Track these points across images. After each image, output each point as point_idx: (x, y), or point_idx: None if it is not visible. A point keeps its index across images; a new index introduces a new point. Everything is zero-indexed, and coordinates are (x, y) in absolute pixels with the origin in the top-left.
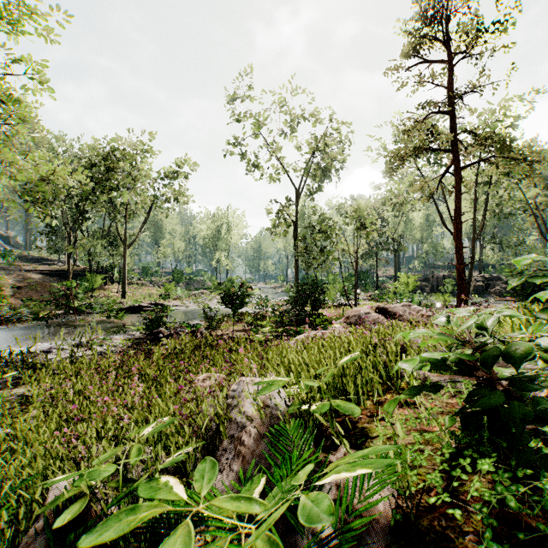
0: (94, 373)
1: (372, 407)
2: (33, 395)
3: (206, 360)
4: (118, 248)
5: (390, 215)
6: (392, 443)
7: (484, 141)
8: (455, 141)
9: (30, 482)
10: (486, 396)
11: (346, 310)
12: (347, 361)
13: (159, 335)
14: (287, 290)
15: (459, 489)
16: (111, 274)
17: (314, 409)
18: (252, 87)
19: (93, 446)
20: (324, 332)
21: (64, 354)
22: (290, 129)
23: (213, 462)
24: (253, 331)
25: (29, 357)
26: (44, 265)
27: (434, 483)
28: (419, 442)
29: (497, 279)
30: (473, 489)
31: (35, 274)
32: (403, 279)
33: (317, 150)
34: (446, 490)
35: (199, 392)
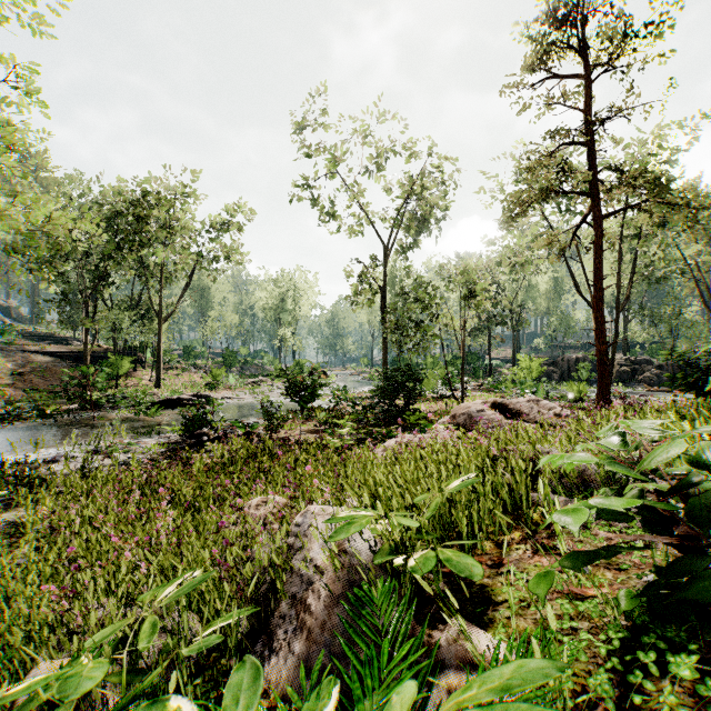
0: (112, 493)
1: (493, 551)
2: (26, 524)
3: (264, 473)
4: (152, 322)
5: (506, 279)
6: (528, 614)
7: (633, 181)
8: (595, 181)
9: (1, 664)
10: (705, 577)
11: (450, 404)
12: (458, 488)
13: (203, 438)
14: (372, 377)
15: (641, 704)
16: (143, 356)
17: (413, 565)
18: (326, 112)
19: (91, 614)
20: (424, 438)
21: (75, 464)
22: (377, 166)
23: (256, 668)
24: (328, 433)
25: (28, 468)
26: (55, 344)
27: (601, 692)
28: (569, 614)
29: (647, 363)
30: (667, 709)
31: (43, 356)
32: (525, 363)
33: (411, 193)
34: (620, 704)
35: (249, 526)
